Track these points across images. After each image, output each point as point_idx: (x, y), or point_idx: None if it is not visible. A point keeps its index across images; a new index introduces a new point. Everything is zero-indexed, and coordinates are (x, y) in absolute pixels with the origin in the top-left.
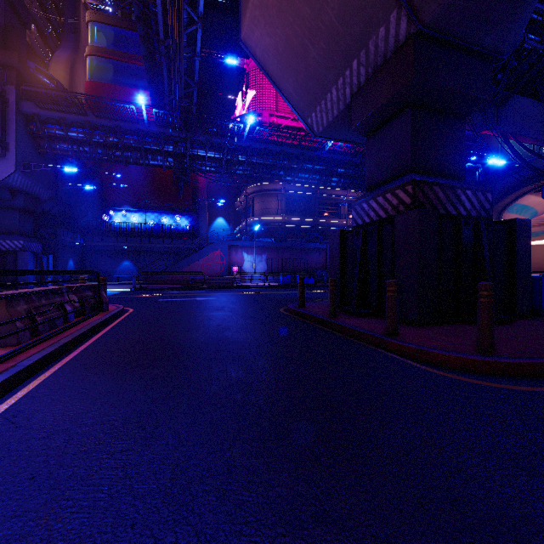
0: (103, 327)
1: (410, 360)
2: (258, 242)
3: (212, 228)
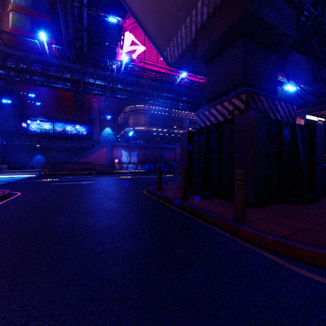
0: None
1: (269, 254)
2: (132, 143)
3: (102, 134)
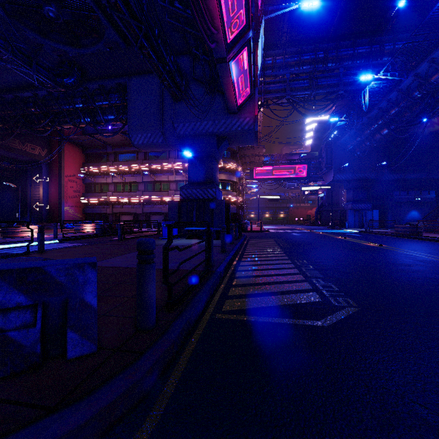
0: None
1: None
2: None
3: None
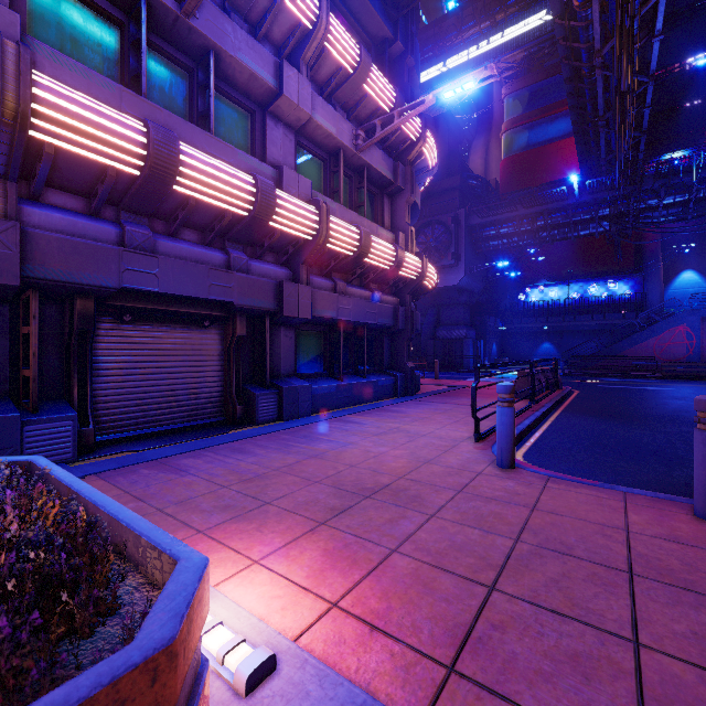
0: (565, 399)
1: None
2: None
3: (671, 289)
